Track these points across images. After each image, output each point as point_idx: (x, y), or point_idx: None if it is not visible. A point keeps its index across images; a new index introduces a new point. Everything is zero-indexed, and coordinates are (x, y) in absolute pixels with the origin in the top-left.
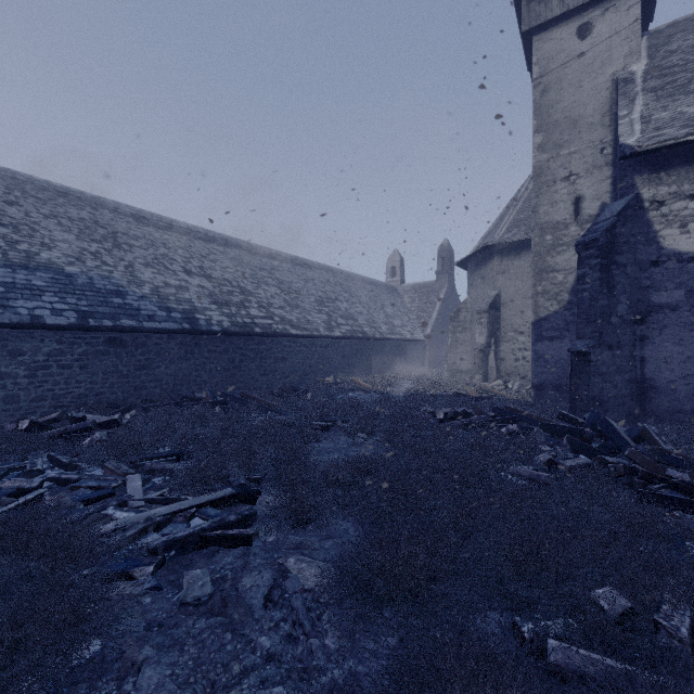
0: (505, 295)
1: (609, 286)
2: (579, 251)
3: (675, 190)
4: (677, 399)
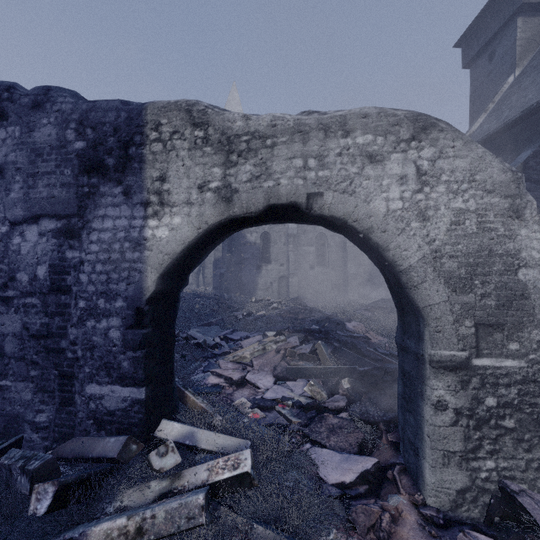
0: None
1: (231, 251)
2: None
3: None
4: (250, 288)
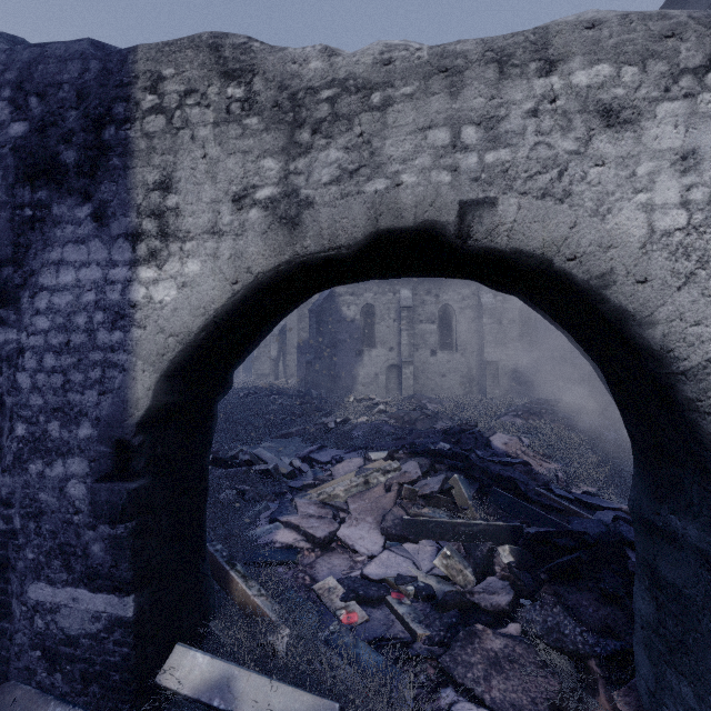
0: (290, 325)
1: (321, 331)
2: (309, 313)
3: (346, 290)
4: (346, 381)
